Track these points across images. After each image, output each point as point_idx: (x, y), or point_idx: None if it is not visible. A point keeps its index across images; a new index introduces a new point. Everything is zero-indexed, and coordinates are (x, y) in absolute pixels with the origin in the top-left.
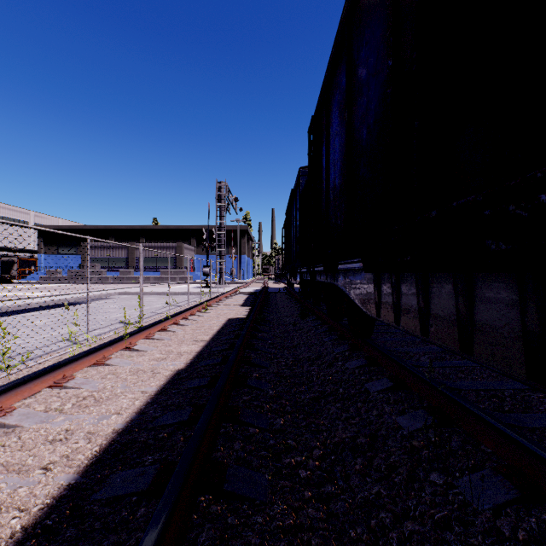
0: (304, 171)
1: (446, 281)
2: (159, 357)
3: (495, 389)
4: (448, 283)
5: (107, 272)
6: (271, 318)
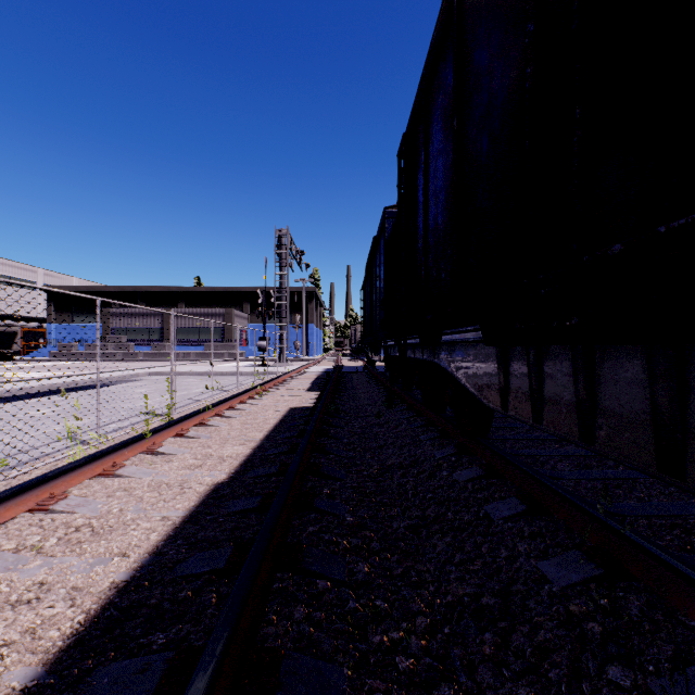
0: (390, 213)
1: (629, 359)
2: (192, 464)
3: (674, 515)
4: (633, 362)
5: (135, 346)
6: (347, 407)
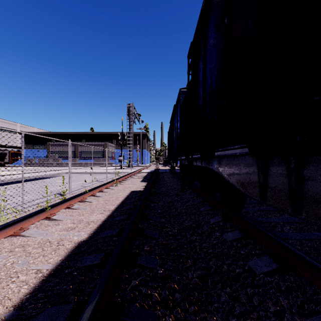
0: (182, 91)
1: None
2: (69, 227)
3: None
4: None
5: (62, 160)
6: (161, 191)
